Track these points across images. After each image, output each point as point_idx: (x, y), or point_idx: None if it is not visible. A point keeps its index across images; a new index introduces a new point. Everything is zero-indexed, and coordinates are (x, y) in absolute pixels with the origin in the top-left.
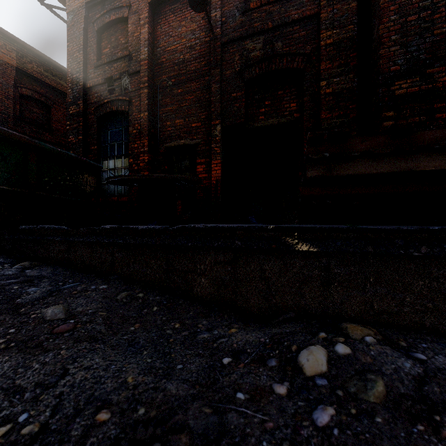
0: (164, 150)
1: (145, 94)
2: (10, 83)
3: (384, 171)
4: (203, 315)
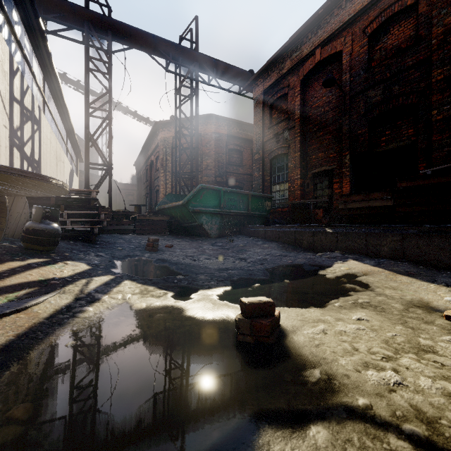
0: (311, 175)
1: (298, 141)
2: (224, 145)
3: (362, 206)
4: (303, 251)
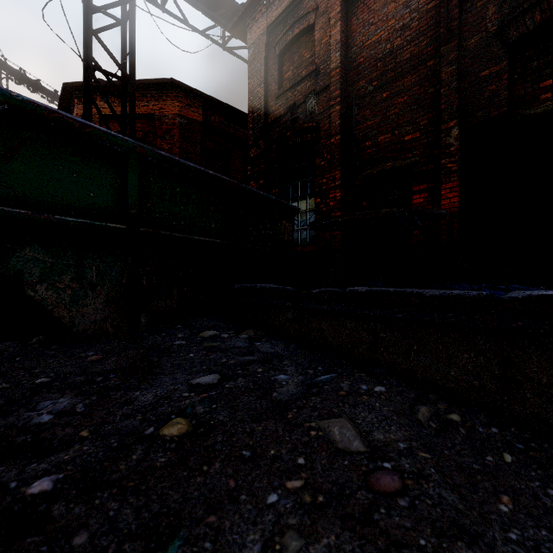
0: (362, 180)
1: (336, 112)
2: (198, 139)
3: None
4: None
